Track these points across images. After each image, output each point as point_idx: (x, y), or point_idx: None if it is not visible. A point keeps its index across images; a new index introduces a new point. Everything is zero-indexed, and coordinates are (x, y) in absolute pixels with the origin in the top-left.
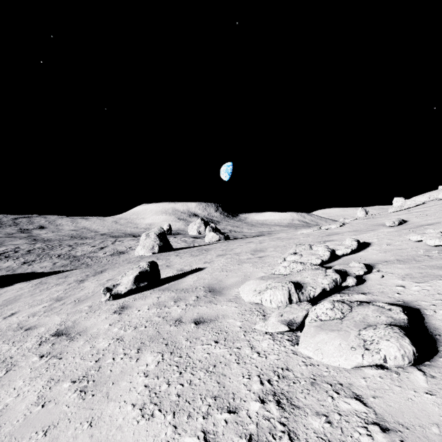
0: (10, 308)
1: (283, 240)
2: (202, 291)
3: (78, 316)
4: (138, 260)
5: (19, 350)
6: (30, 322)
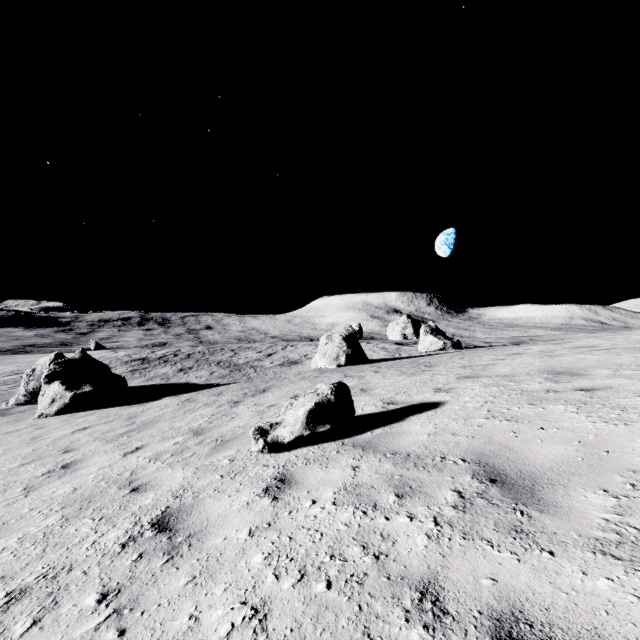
0: (140, 437)
1: (617, 352)
2: (465, 475)
3: (207, 481)
4: (316, 375)
5: (92, 549)
6: (146, 472)
